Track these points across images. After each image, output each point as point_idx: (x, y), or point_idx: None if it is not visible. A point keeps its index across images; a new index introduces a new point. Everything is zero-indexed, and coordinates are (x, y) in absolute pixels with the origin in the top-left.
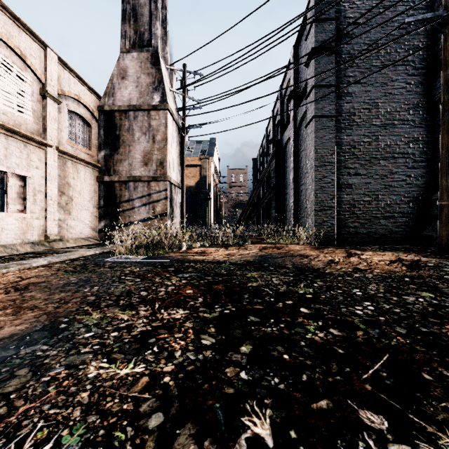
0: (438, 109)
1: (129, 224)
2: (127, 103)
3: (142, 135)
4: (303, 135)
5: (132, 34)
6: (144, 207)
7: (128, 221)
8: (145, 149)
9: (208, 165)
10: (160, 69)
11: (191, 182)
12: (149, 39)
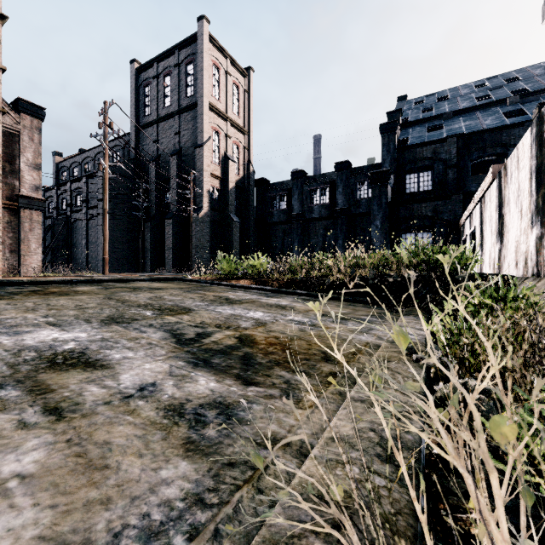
0: (144, 229)
1: None
2: None
3: None
4: (93, 225)
5: None
6: None
7: None
8: None
9: None
10: None
11: None
12: None
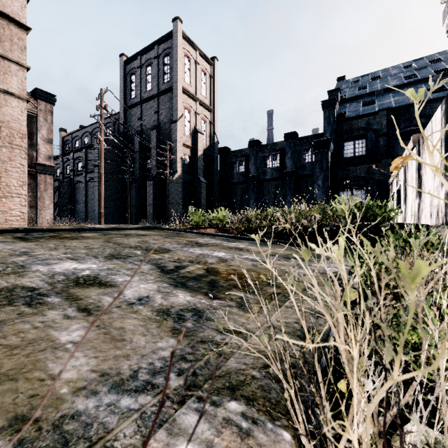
0: (130, 189)
1: None
2: None
3: None
4: (91, 186)
5: None
6: None
7: None
8: None
9: None
10: None
11: None
12: None
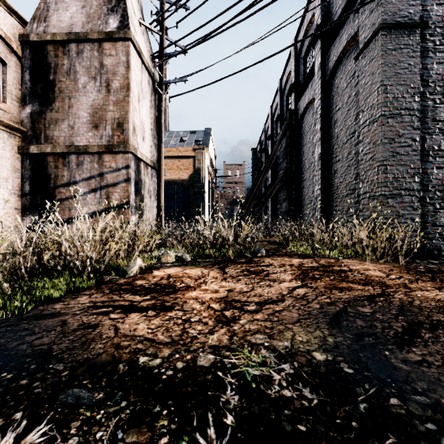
0: None
1: (69, 222)
2: (66, 30)
3: (90, 80)
4: (339, 86)
5: None
6: (92, 194)
7: (68, 216)
8: (95, 103)
9: (203, 157)
10: None
11: (183, 175)
12: None
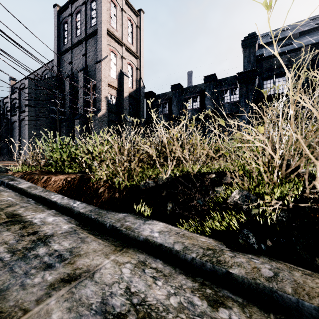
0: None
1: None
2: None
3: None
4: (23, 125)
5: None
6: None
7: None
8: None
9: None
10: None
11: None
12: None
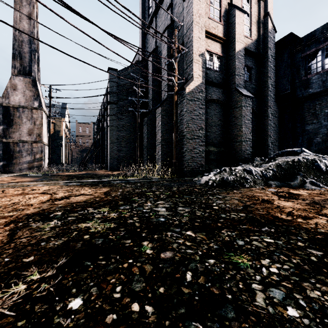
0: None
1: (19, 164)
2: (18, 104)
3: (28, 120)
4: None
5: (19, 66)
6: (29, 155)
7: (19, 162)
8: (29, 128)
9: (61, 124)
10: (38, 89)
11: None
12: (30, 71)
